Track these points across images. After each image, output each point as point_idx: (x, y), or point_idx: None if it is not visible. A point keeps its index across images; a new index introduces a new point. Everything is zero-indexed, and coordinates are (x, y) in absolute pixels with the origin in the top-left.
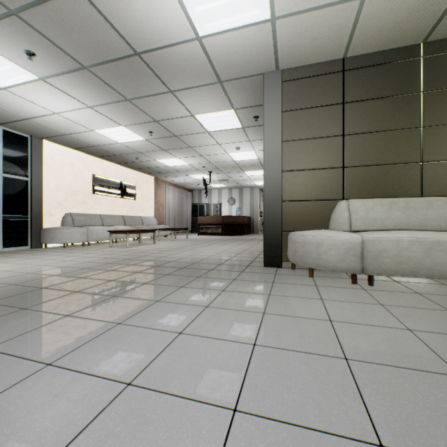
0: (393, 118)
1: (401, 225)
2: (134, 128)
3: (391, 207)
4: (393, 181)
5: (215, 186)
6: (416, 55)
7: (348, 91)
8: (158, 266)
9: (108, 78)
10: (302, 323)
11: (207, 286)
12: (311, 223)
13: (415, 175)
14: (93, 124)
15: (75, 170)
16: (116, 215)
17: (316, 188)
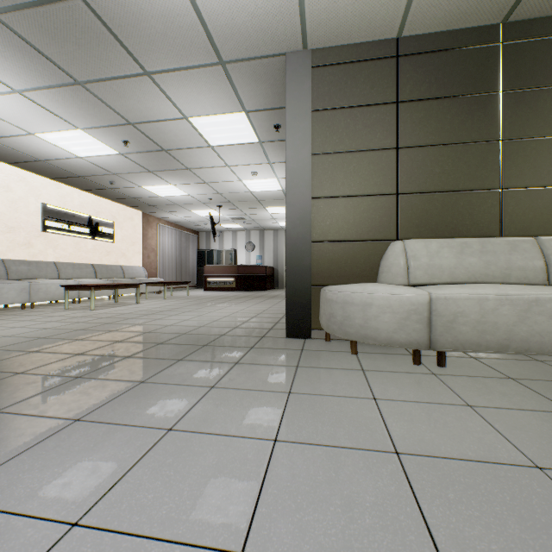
0: (464, 126)
1: (478, 276)
2: (99, 134)
3: (463, 251)
4: (464, 215)
5: (228, 227)
6: (494, 40)
7: (404, 86)
8: (122, 341)
9: (37, 39)
10: (347, 463)
11: (187, 378)
12: (353, 273)
13: (493, 207)
14: (30, 123)
15: (12, 195)
16: (82, 263)
17: (359, 224)
